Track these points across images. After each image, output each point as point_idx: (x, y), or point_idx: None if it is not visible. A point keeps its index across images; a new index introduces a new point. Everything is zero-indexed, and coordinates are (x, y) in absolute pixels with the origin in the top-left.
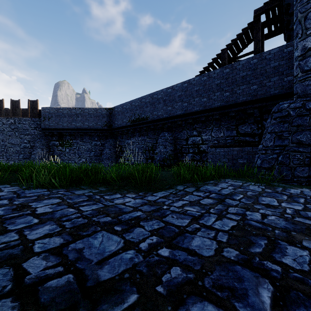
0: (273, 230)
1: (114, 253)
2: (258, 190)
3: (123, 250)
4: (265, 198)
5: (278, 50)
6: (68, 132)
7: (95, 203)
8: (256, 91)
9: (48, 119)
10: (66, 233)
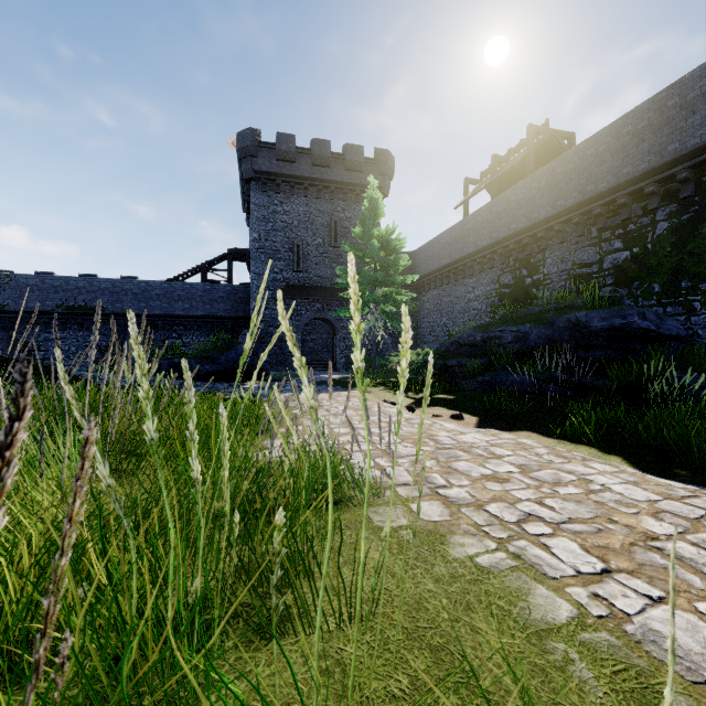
0: None
1: None
2: None
3: None
4: None
5: (244, 288)
6: None
7: None
8: (230, 311)
9: None
10: None
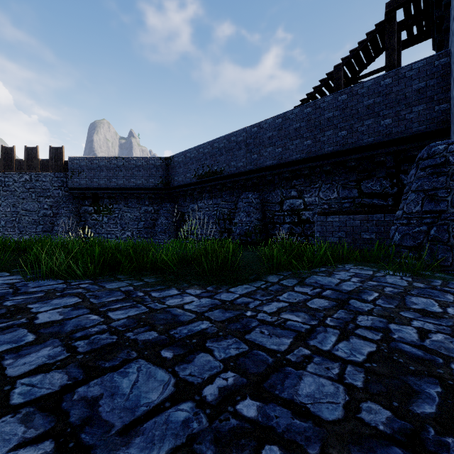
0: (446, 363)
1: (156, 408)
2: (402, 284)
3: (173, 403)
4: (416, 299)
5: (425, 63)
6: (106, 193)
7: (134, 306)
8: (389, 128)
9: (78, 174)
10: (76, 362)
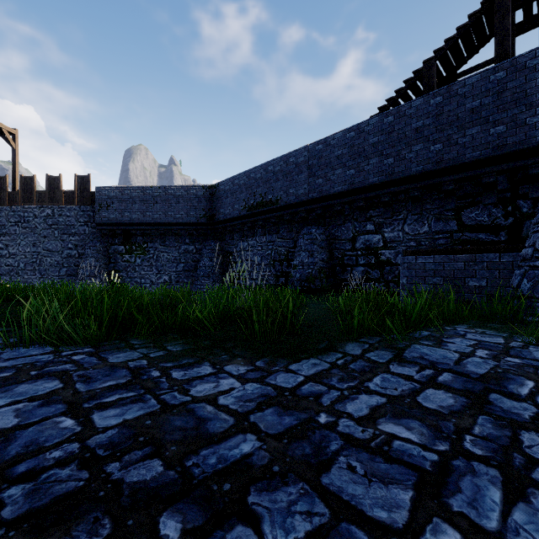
0: None
1: None
2: None
3: None
4: None
5: None
6: (139, 229)
7: (140, 398)
8: (503, 137)
9: (106, 207)
10: None
